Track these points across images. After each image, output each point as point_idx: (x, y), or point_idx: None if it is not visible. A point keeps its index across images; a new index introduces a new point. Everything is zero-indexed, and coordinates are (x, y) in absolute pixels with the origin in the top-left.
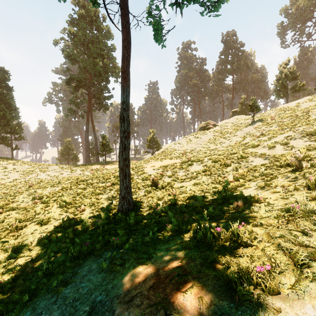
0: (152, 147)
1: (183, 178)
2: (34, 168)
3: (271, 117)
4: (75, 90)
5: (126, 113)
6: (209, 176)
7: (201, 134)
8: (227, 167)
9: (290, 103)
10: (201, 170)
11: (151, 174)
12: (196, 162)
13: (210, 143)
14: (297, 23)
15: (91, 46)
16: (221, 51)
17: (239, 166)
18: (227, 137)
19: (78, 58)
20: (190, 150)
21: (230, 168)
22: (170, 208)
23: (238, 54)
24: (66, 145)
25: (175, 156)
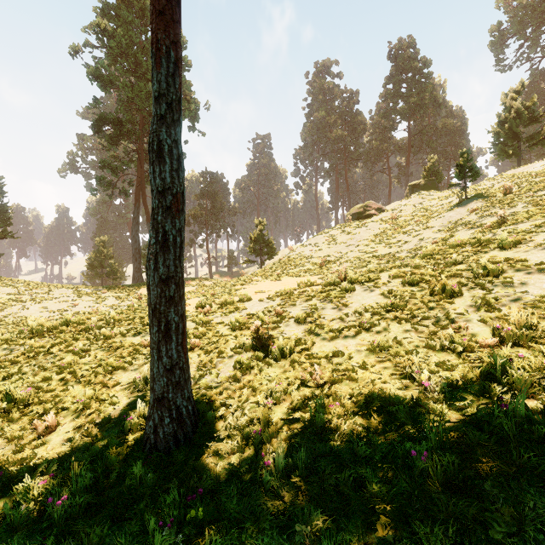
0: (260, 253)
1: (336, 328)
2: (21, 293)
3: (502, 190)
4: (112, 142)
5: (167, 131)
6: (407, 324)
7: (356, 226)
8: (454, 299)
9: (528, 167)
10: (380, 306)
11: (254, 311)
12: (362, 284)
13: (377, 244)
14: (527, 25)
15: (142, 58)
16: (387, 76)
17: (489, 296)
18: (412, 230)
19: (118, 80)
20: (335, 258)
21: (462, 301)
22: (311, 451)
23: (420, 80)
24: (98, 249)
25: (305, 269)
